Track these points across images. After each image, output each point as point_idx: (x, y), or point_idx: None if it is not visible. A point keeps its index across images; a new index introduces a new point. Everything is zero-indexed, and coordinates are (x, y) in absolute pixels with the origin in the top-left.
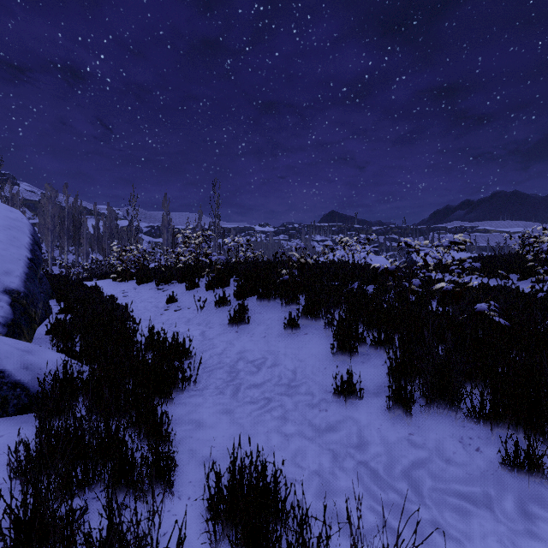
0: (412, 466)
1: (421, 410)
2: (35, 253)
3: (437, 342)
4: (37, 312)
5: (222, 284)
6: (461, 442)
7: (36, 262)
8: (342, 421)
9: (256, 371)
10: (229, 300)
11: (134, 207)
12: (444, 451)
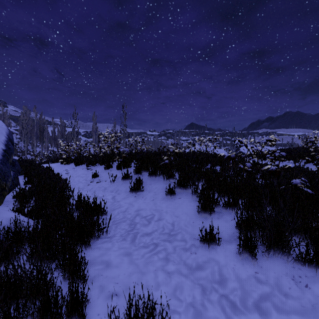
0: (260, 299)
1: (262, 254)
2: (8, 146)
3: (267, 204)
4: (7, 184)
5: (126, 166)
6: (293, 279)
7: (8, 152)
8: (207, 262)
9: (147, 223)
10: (130, 176)
11: (76, 120)
12: (282, 287)
